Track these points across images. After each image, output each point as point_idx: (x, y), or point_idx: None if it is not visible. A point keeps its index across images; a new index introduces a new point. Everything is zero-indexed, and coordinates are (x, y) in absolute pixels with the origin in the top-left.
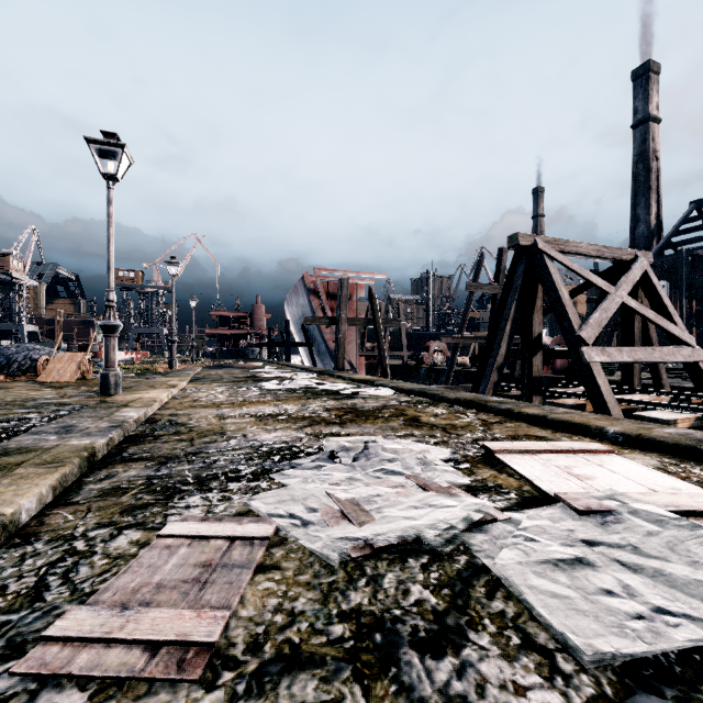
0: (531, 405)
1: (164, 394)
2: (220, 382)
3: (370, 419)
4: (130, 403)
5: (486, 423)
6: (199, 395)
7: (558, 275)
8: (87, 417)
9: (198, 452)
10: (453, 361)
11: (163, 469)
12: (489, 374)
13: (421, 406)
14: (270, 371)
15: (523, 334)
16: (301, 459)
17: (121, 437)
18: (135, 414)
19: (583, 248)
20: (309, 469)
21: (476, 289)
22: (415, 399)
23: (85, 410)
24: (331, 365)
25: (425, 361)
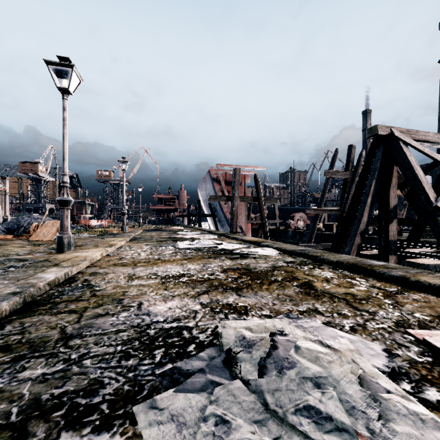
0: (422, 272)
1: (97, 253)
2: (148, 242)
3: (265, 283)
4: (62, 262)
5: (386, 293)
6: (127, 253)
7: (413, 157)
8: (7, 279)
9: (75, 334)
10: (314, 227)
11: (3, 376)
12: (353, 237)
13: (307, 268)
14: (186, 233)
15: (380, 206)
16: (188, 360)
17: (17, 305)
18: (52, 276)
19: (430, 137)
20: (195, 392)
21: (331, 175)
22: (298, 259)
23: (18, 269)
24: (227, 229)
25: (291, 227)
